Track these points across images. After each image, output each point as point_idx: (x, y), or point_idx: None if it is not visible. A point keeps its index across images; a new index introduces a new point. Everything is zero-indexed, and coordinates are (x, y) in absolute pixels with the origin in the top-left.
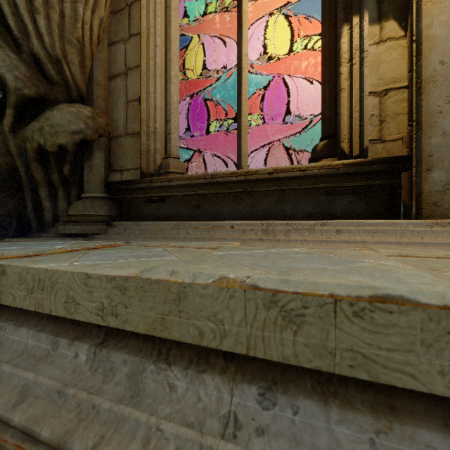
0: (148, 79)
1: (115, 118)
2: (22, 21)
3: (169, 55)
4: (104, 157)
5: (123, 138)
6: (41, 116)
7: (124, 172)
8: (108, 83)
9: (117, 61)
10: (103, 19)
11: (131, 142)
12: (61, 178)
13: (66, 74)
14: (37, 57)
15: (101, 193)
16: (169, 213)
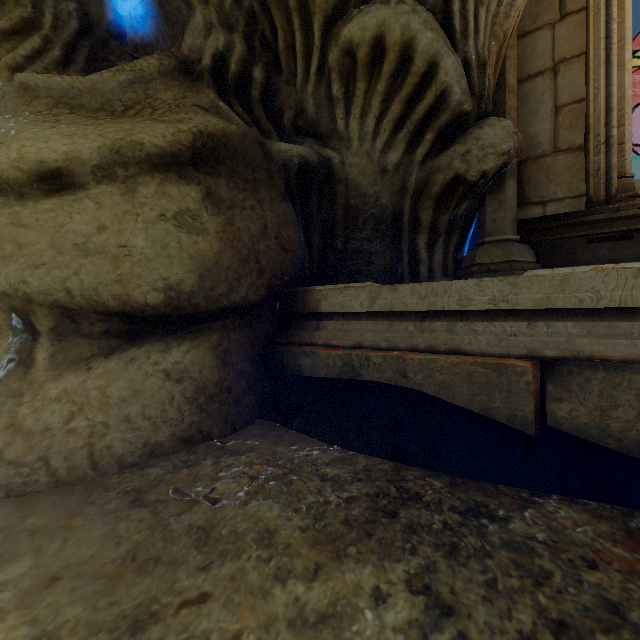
0: (598, 69)
1: (532, 133)
2: (465, 19)
3: (621, 32)
4: (516, 187)
5: (548, 157)
6: (465, 137)
7: (551, 204)
8: (518, 88)
9: (535, 56)
10: (527, 1)
11: (567, 161)
12: (448, 220)
13: (485, 81)
14: (468, 63)
15: (513, 234)
16: (639, 254)
